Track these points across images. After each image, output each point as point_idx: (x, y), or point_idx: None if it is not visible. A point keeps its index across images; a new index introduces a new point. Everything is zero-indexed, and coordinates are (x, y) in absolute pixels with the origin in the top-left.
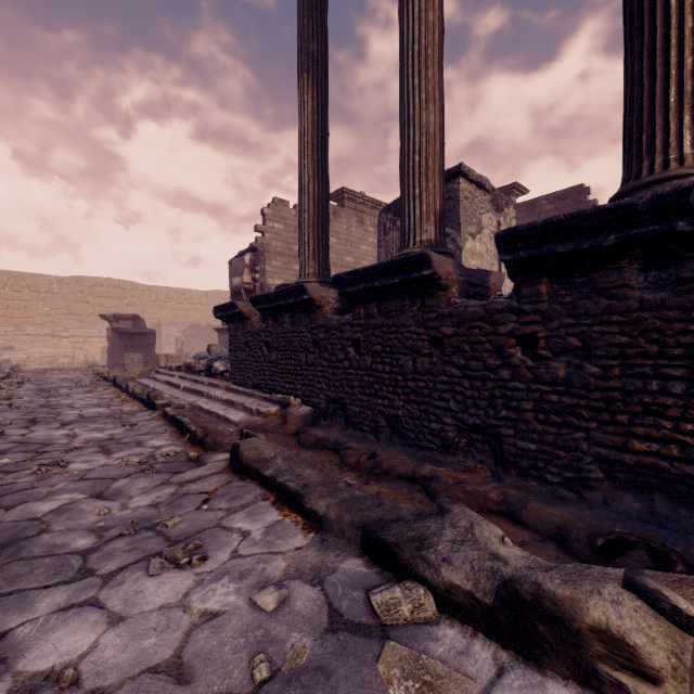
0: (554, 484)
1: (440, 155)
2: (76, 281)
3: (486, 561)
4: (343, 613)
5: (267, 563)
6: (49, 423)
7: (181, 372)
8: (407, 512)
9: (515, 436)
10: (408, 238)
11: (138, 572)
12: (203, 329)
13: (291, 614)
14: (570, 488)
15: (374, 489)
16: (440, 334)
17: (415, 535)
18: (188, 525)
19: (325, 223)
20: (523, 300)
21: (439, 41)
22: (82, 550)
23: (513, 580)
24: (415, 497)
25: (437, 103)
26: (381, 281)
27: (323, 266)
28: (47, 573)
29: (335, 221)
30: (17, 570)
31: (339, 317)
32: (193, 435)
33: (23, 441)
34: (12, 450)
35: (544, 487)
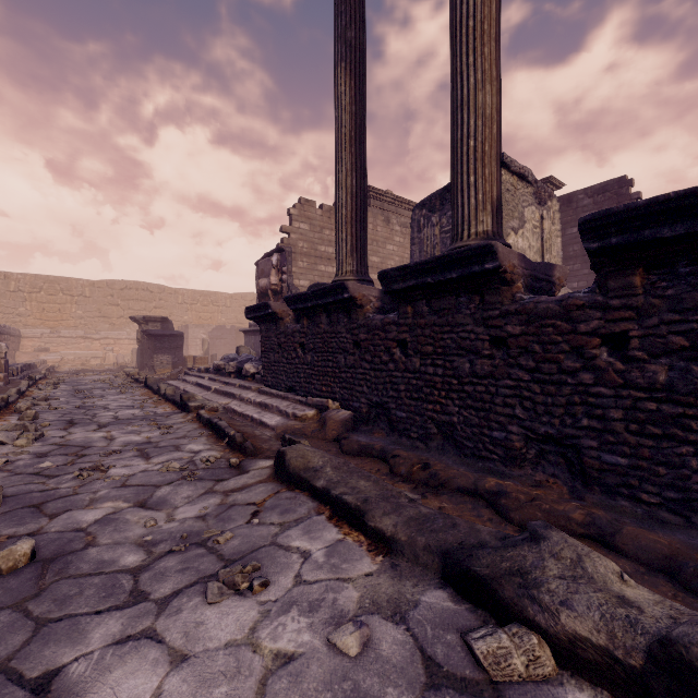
0: (651, 505)
1: (497, 139)
2: (107, 284)
3: (616, 607)
4: (439, 662)
5: (336, 592)
6: (86, 425)
7: (210, 374)
8: (488, 535)
9: (599, 448)
10: (461, 229)
11: (195, 597)
12: (228, 331)
13: (378, 661)
14: (673, 510)
15: (434, 504)
16: (504, 333)
17: (512, 566)
18: (240, 541)
19: (363, 219)
20: (610, 294)
21: (496, 15)
22: (132, 568)
23: (671, 640)
24: (483, 514)
25: (494, 82)
26: (434, 276)
27: (361, 263)
28: (97, 595)
29: None
30: (66, 591)
31: (382, 316)
32: (232, 440)
33: (62, 444)
34: (52, 453)
35: (639, 508)
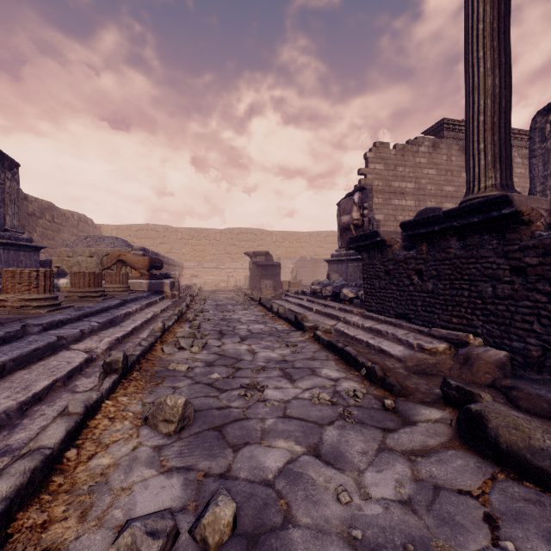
0: None
1: None
2: (229, 231)
3: None
4: None
5: None
6: (232, 336)
7: (307, 296)
8: None
9: None
10: None
11: None
12: (308, 261)
13: None
14: None
15: None
16: None
17: None
18: None
19: (508, 122)
20: None
21: None
22: None
23: None
24: None
25: None
26: None
27: (506, 175)
28: None
29: (434, 154)
30: None
31: None
32: (370, 372)
33: (221, 354)
34: (216, 362)
35: None
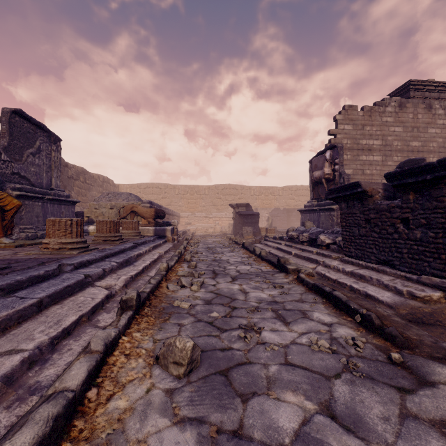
0: None
1: None
2: (215, 187)
3: None
4: None
5: None
6: (224, 276)
7: (284, 241)
8: None
9: None
10: None
11: None
12: (281, 211)
13: None
14: None
15: None
16: None
17: None
18: None
19: None
20: None
21: None
22: None
23: None
24: None
25: None
26: None
27: None
28: None
29: (400, 113)
30: None
31: None
32: (366, 319)
33: (217, 292)
34: (214, 301)
35: None
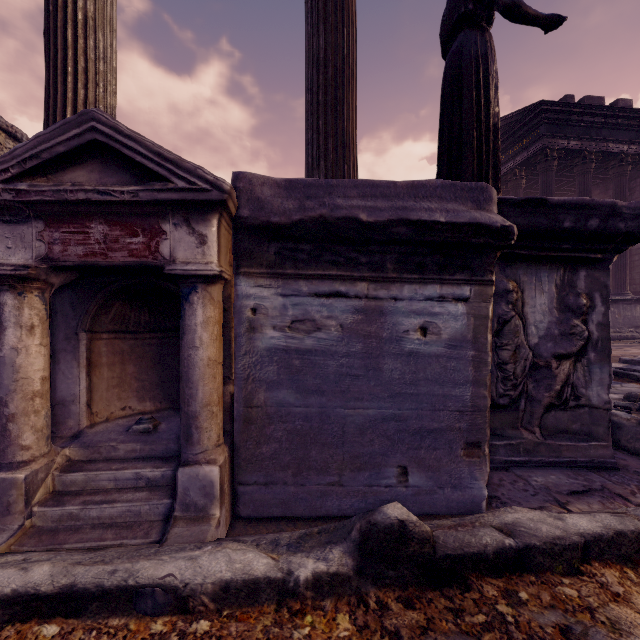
0: None
1: None
2: None
3: None
4: None
5: None
6: None
7: None
8: None
9: None
10: None
11: None
12: None
13: None
14: None
15: None
16: None
17: None
18: None
19: None
20: None
21: None
22: None
23: None
24: None
25: None
26: None
27: None
28: None
29: None
30: None
31: None
32: None
33: None
34: None
35: None
